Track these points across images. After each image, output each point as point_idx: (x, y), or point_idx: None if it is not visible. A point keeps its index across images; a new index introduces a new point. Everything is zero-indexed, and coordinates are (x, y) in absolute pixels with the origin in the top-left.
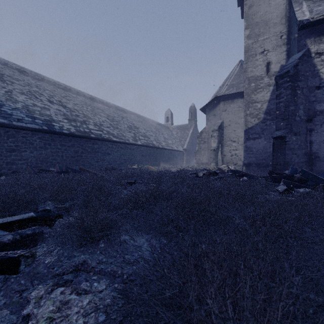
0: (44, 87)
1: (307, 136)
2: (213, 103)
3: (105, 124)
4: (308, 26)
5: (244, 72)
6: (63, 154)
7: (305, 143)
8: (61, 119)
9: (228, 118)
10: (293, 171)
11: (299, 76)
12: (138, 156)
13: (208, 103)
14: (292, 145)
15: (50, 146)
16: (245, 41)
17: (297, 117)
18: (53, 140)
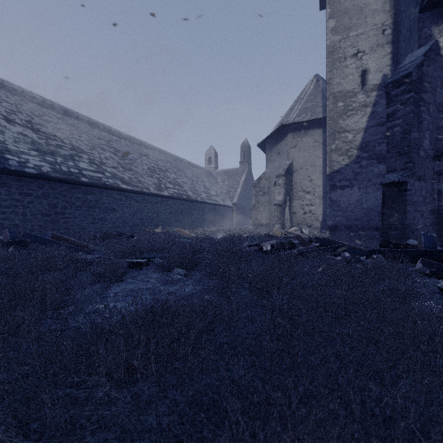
0: (2, 97)
1: (434, 183)
2: (277, 135)
3: (109, 163)
4: (436, 3)
5: (327, 84)
6: (26, 210)
7: (432, 194)
8: (24, 149)
9: (299, 157)
10: (430, 241)
11: (425, 83)
12: (165, 214)
13: (269, 135)
14: (415, 196)
15: None
16: (329, 37)
17: (421, 150)
18: (5, 185)
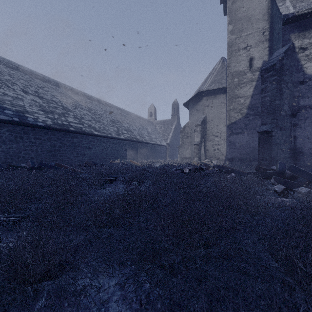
0: (19, 76)
1: (291, 131)
2: (196, 98)
3: (86, 117)
4: (292, 20)
5: (227, 67)
6: (38, 148)
7: (289, 138)
8: (36, 110)
9: (210, 113)
10: (282, 167)
11: (285, 70)
12: (121, 151)
13: (191, 98)
14: (278, 139)
15: (23, 139)
16: (229, 36)
17: (282, 111)
18: (26, 133)
